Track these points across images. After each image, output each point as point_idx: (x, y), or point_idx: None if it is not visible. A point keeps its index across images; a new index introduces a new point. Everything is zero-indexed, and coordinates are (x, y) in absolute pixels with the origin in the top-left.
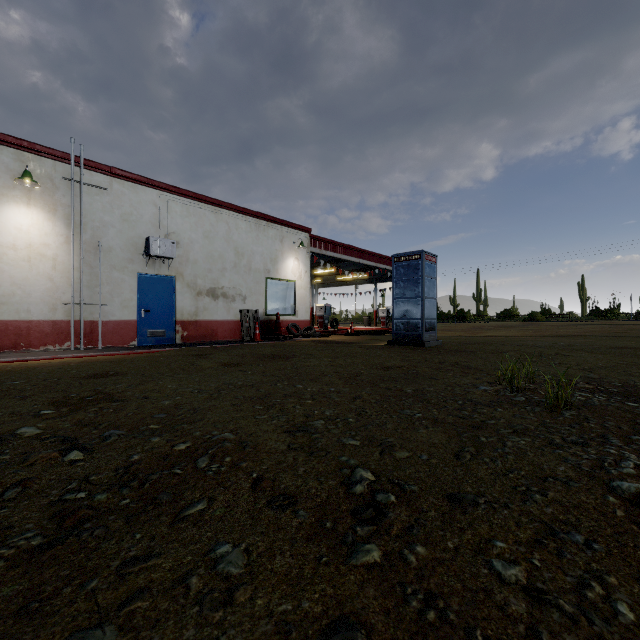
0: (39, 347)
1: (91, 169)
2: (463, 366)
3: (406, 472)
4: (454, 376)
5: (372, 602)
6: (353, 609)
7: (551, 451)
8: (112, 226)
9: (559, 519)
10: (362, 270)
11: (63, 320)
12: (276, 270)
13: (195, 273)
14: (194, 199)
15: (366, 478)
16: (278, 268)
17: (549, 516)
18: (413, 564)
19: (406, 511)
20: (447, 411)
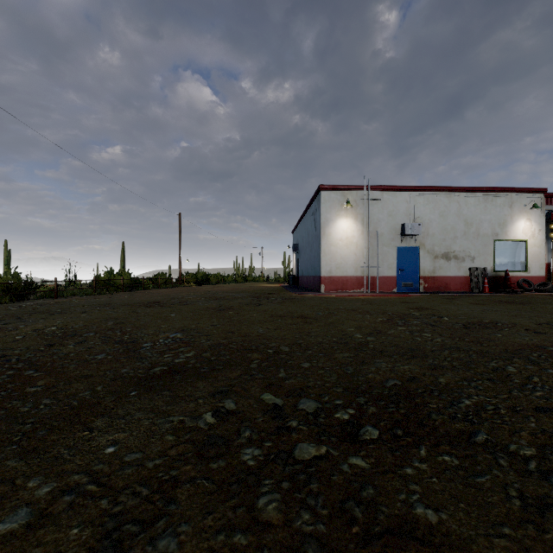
0: (350, 290)
1: (373, 190)
2: None
3: None
4: None
5: None
6: None
7: None
8: (383, 220)
9: None
10: None
11: (360, 276)
12: (504, 233)
13: (433, 243)
14: (432, 191)
15: None
16: (506, 231)
17: None
18: None
19: None
20: None
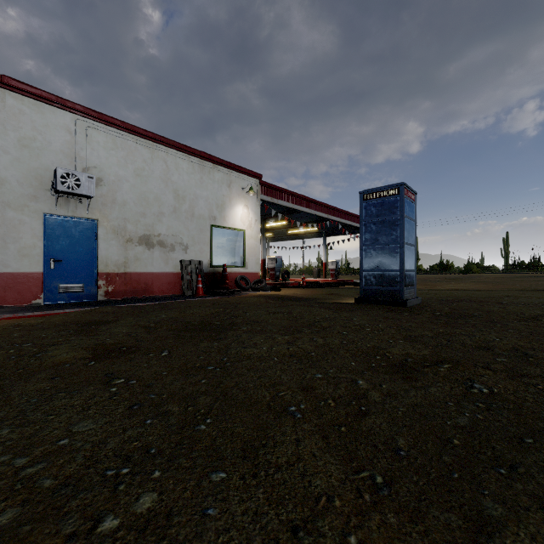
0: None
1: None
2: None
3: None
4: None
5: None
6: None
7: None
8: (5, 152)
9: None
10: (313, 223)
11: None
12: (223, 217)
13: (124, 217)
14: (122, 129)
15: None
16: (225, 215)
17: None
18: None
19: None
20: None
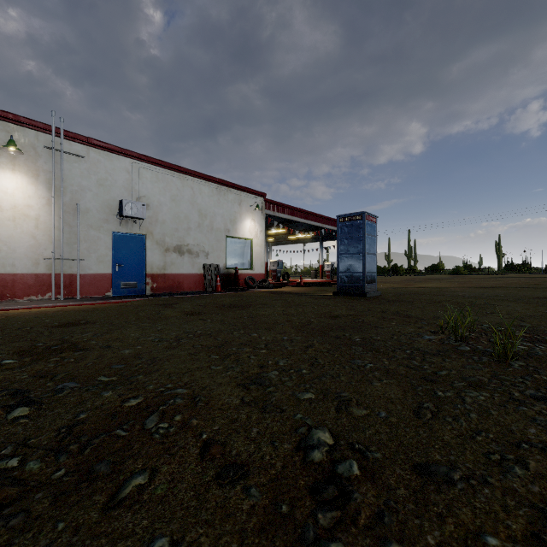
0: (23, 297)
1: (70, 139)
2: (404, 315)
3: (366, 434)
4: (397, 325)
5: None
6: None
7: (515, 409)
8: (89, 190)
9: None
10: (310, 230)
11: (45, 273)
12: (235, 230)
13: (163, 232)
14: (162, 167)
15: (324, 442)
16: (237, 228)
17: (537, 497)
18: None
19: (372, 489)
20: (397, 361)
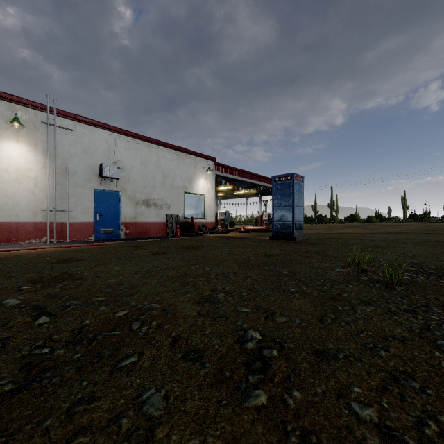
0: (25, 241)
1: (61, 116)
2: (323, 254)
3: (284, 333)
4: (316, 261)
5: (261, 438)
6: (246, 443)
7: (390, 317)
8: (76, 156)
9: (399, 369)
10: (251, 187)
11: (42, 222)
12: (191, 187)
13: (134, 189)
14: (134, 137)
15: (255, 337)
16: (192, 185)
17: (392, 367)
18: (291, 406)
19: (285, 363)
20: (312, 287)
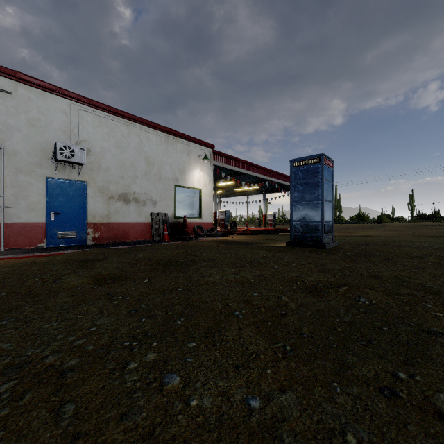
0: None
1: None
2: (420, 287)
3: None
4: None
5: None
6: None
7: None
8: (17, 130)
9: None
10: (255, 183)
11: None
12: (184, 179)
13: (107, 179)
14: (106, 111)
15: None
16: (185, 177)
17: None
18: None
19: None
20: None
